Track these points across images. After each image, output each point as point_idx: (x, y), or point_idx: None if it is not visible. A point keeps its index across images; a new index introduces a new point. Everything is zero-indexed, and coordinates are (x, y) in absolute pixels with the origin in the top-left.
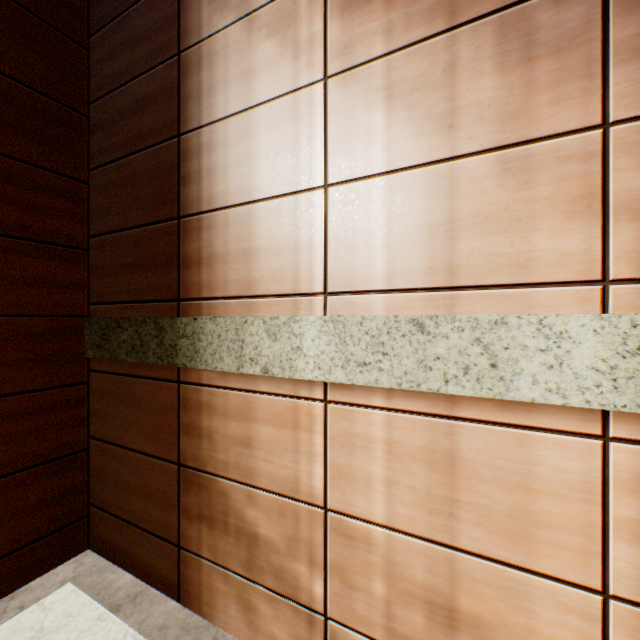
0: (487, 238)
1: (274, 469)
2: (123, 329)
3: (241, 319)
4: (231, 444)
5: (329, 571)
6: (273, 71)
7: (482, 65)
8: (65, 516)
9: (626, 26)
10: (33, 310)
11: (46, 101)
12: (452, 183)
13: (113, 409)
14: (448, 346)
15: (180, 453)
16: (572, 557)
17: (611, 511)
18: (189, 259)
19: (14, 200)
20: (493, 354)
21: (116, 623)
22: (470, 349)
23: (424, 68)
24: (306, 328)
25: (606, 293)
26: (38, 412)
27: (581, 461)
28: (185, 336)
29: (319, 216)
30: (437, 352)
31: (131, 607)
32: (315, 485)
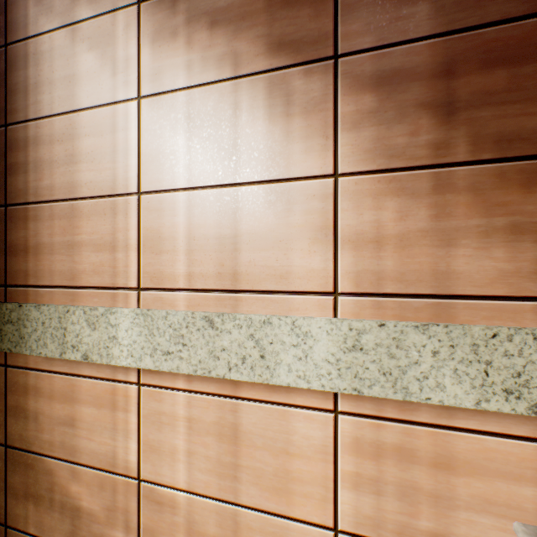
0: (260, 252)
1: (95, 446)
2: None
3: (64, 308)
4: (56, 424)
5: (142, 534)
6: (94, 81)
7: (257, 112)
8: None
9: (348, 103)
10: None
11: None
12: (236, 204)
13: None
14: (231, 340)
15: (7, 435)
16: (316, 504)
17: (339, 467)
18: (16, 246)
19: None
20: (262, 347)
21: None
22: (247, 343)
23: (216, 105)
24: (121, 319)
25: (336, 302)
26: None
27: (321, 430)
28: (11, 322)
29: (134, 219)
30: (223, 344)
31: None
32: (130, 459)
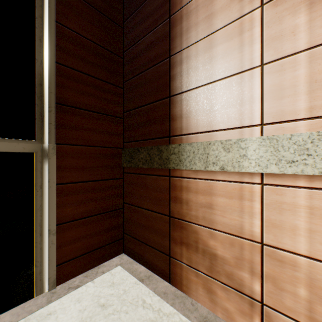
0: None
1: (226, 220)
2: (141, 152)
3: (207, 143)
4: (199, 207)
5: (264, 278)
6: (226, 11)
7: None
8: (115, 236)
9: None
10: (104, 144)
11: (109, 53)
12: None
13: (135, 190)
14: None
15: (170, 211)
16: None
17: None
18: (175, 116)
19: (98, 97)
20: None
21: (143, 286)
22: None
23: None
24: (249, 144)
25: None
26: (106, 189)
27: None
28: (174, 153)
29: (257, 82)
30: None
31: (148, 281)
32: (254, 230)
